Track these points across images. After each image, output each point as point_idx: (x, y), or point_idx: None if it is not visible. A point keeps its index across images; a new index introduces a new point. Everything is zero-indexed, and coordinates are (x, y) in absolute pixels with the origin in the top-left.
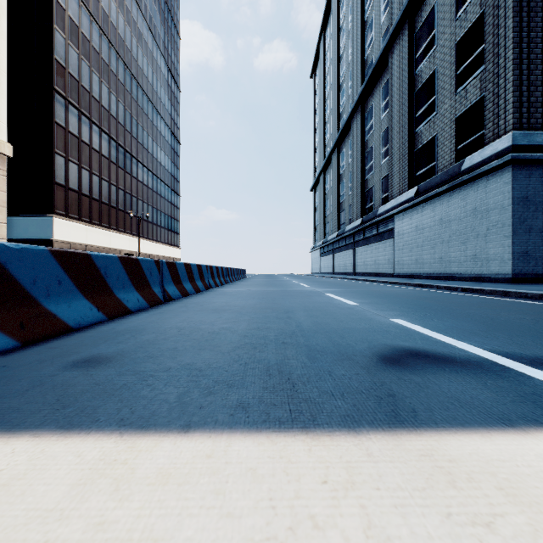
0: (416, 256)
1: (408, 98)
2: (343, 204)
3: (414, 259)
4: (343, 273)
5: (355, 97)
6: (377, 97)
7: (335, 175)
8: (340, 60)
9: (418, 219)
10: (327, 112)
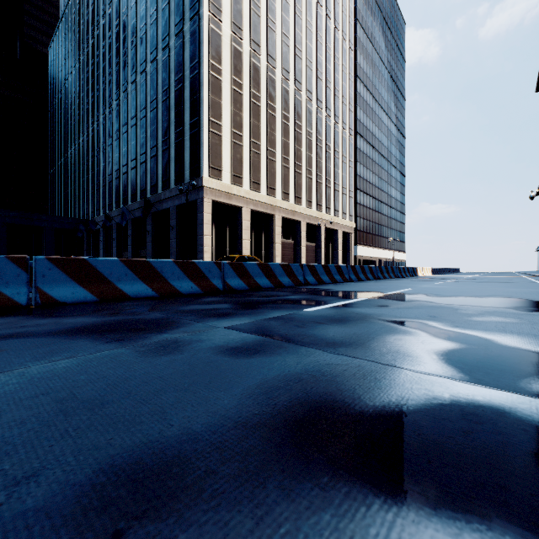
0: None
1: None
2: None
3: None
4: None
5: None
6: None
7: None
8: None
9: None
10: None
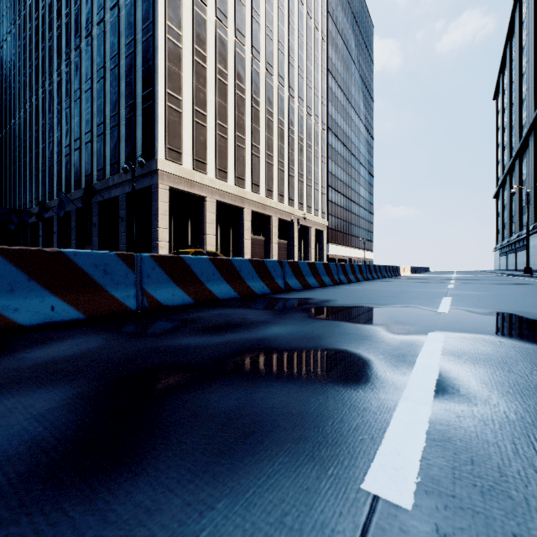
0: (533, 260)
1: (533, 174)
2: (513, 218)
3: (533, 262)
4: (511, 270)
5: (516, 148)
6: (527, 157)
7: (507, 195)
8: (512, 108)
9: (534, 241)
10: (505, 139)
